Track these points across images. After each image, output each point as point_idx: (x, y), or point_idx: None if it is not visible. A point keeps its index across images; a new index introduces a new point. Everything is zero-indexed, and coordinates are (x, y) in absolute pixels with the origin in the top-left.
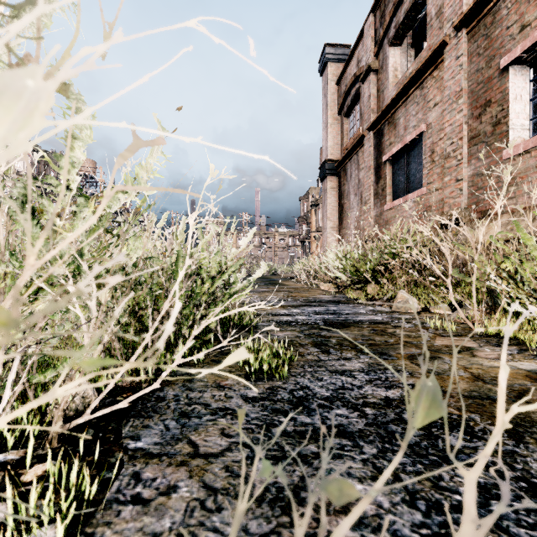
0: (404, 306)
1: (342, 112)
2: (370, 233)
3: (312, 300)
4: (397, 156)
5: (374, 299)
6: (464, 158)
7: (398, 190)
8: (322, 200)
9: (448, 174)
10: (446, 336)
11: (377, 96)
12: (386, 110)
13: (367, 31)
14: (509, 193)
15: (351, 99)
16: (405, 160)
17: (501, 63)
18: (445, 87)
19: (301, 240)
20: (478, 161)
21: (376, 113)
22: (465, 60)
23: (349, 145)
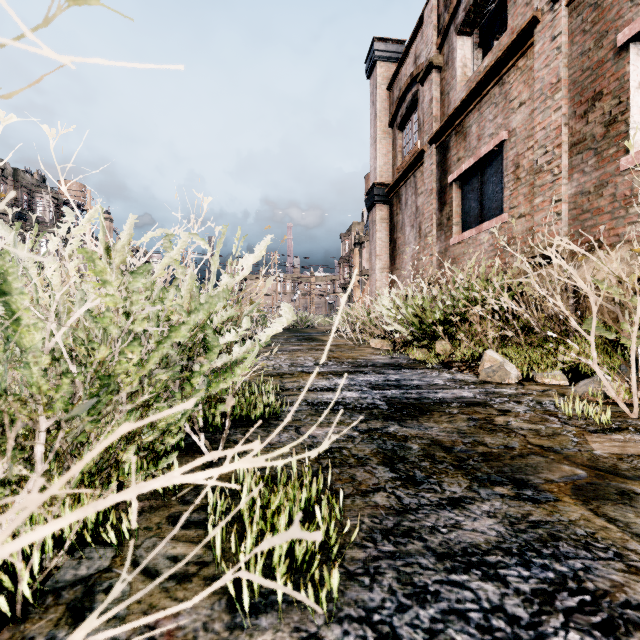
0: (499, 374)
1: (395, 123)
2: (432, 275)
3: (362, 364)
4: (467, 175)
5: (448, 361)
6: (563, 171)
7: (469, 219)
8: (370, 234)
9: (540, 193)
10: (598, 431)
11: (440, 101)
12: (453, 116)
13: (428, 18)
14: (630, 216)
15: (407, 106)
16: (479, 180)
17: (618, 39)
18: (535, 79)
19: (342, 286)
20: (583, 175)
21: (439, 122)
22: (564, 41)
23: (404, 165)
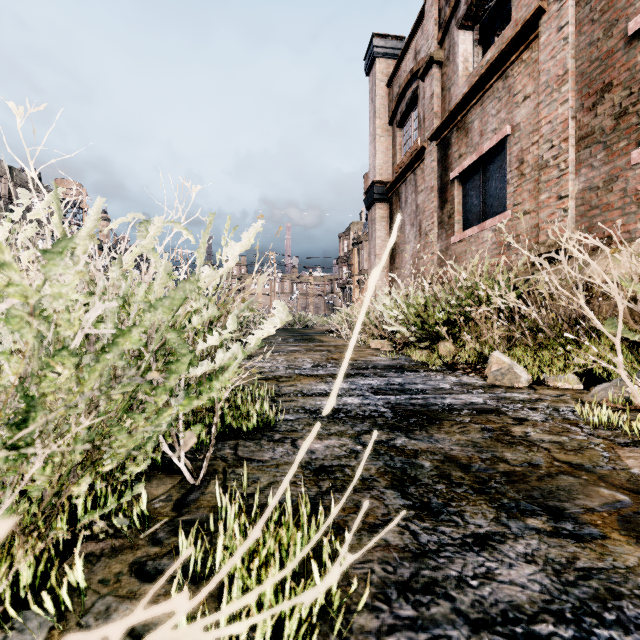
0: (508, 377)
1: (394, 121)
2: (432, 274)
3: (363, 366)
4: (469, 172)
5: (453, 363)
6: (570, 166)
7: (471, 217)
8: (369, 233)
9: (546, 189)
10: (629, 443)
11: (441, 97)
12: (455, 111)
13: (429, 12)
14: None
15: (407, 103)
16: (481, 176)
17: (630, 27)
18: (541, 72)
19: (341, 285)
20: (592, 170)
21: (440, 118)
22: (571, 31)
23: (403, 162)
